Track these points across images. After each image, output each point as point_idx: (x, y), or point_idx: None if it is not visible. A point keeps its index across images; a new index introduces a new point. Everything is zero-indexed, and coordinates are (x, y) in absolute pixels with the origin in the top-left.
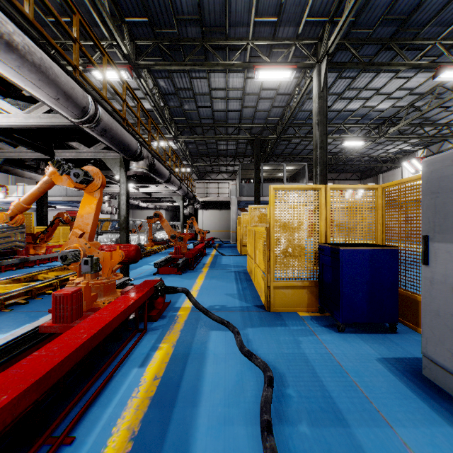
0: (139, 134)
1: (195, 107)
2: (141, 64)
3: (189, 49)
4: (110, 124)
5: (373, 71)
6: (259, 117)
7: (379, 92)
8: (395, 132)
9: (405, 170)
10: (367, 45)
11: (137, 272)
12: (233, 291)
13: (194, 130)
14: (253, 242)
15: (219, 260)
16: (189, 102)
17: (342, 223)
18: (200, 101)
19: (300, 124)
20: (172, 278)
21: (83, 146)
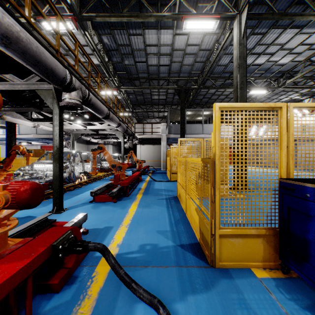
0: (76, 70)
1: (133, 62)
2: (84, 16)
3: (126, 6)
4: (15, 31)
5: (281, 27)
6: (184, 71)
7: (282, 47)
8: (289, 84)
9: (294, 114)
10: (280, 0)
11: (76, 200)
12: (166, 226)
13: (133, 82)
14: (184, 172)
15: (152, 185)
16: (128, 57)
17: (309, 152)
18: (137, 57)
19: (216, 77)
20: (106, 207)
21: (16, 77)
